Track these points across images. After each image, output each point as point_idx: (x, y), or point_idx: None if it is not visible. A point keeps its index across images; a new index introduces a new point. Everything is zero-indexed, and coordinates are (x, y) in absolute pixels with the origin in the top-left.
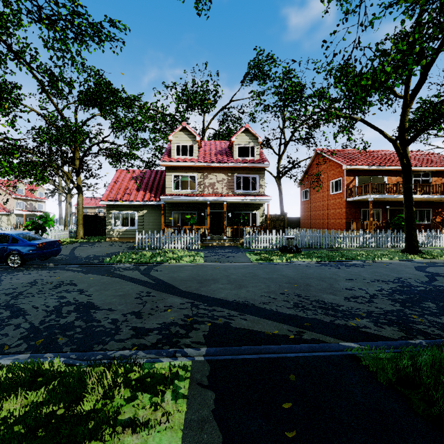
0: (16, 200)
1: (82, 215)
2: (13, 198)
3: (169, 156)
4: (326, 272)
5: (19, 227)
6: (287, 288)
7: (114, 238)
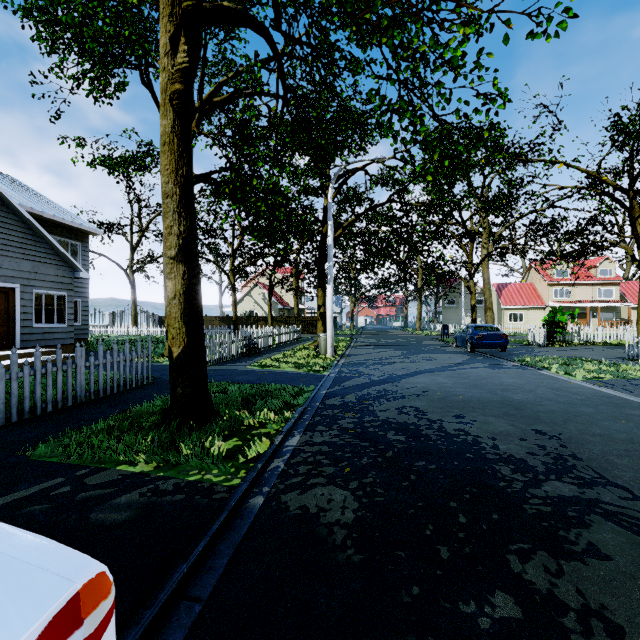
0: None
1: None
2: None
3: None
4: (604, 430)
5: None
6: (448, 394)
7: None
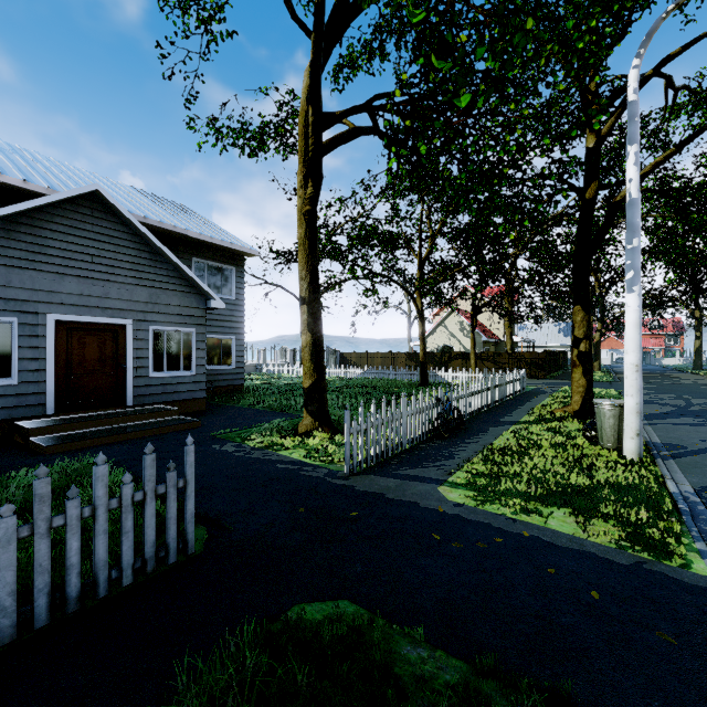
0: None
1: None
2: None
3: None
4: None
5: None
6: None
7: None
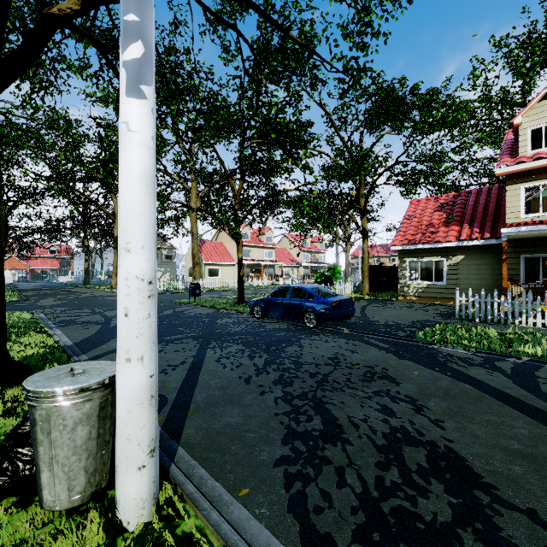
0: (304, 253)
1: (368, 265)
2: (301, 251)
3: (512, 155)
4: None
5: (305, 279)
6: None
7: (410, 297)
